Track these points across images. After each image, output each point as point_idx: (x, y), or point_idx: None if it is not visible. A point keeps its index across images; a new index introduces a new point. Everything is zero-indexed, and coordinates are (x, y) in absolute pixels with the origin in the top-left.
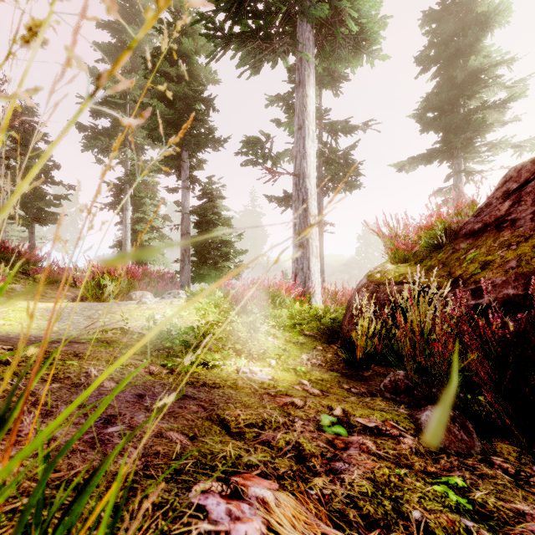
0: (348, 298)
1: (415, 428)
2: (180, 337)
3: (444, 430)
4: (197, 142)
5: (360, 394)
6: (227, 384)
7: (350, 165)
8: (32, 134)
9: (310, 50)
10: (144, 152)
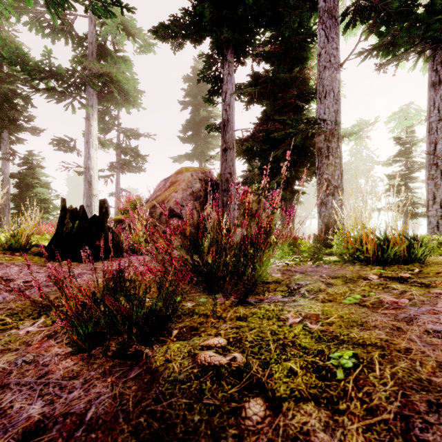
0: None
1: None
2: (1, 242)
3: None
4: (17, 127)
5: None
6: None
7: (140, 156)
8: None
9: (94, 101)
10: None
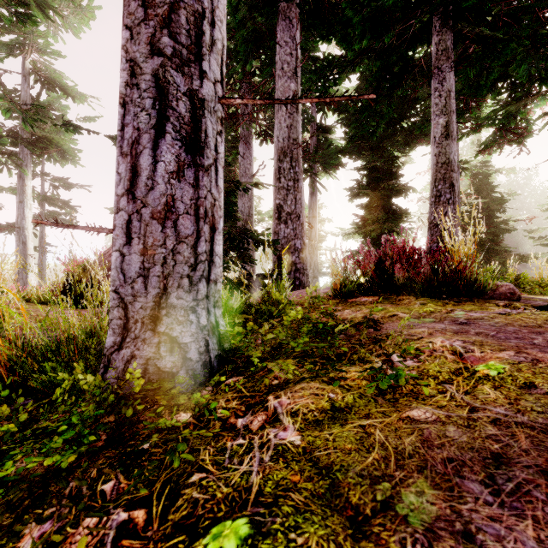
0: None
1: None
2: None
3: None
4: None
5: None
6: None
7: (70, 207)
8: None
9: (29, 160)
10: None
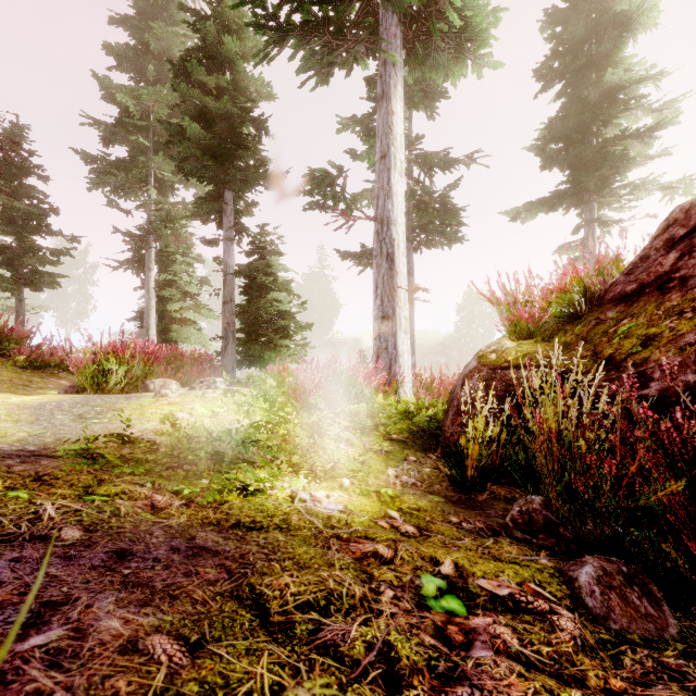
0: (448, 387)
1: (571, 594)
2: (210, 446)
3: (617, 599)
4: (245, 178)
5: (476, 533)
6: (274, 522)
7: (449, 212)
8: (20, 166)
9: (397, 51)
10: (174, 193)
